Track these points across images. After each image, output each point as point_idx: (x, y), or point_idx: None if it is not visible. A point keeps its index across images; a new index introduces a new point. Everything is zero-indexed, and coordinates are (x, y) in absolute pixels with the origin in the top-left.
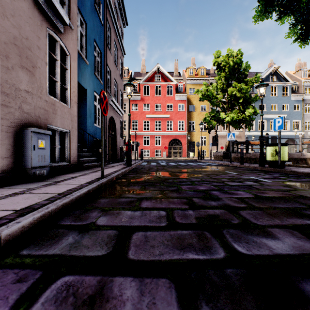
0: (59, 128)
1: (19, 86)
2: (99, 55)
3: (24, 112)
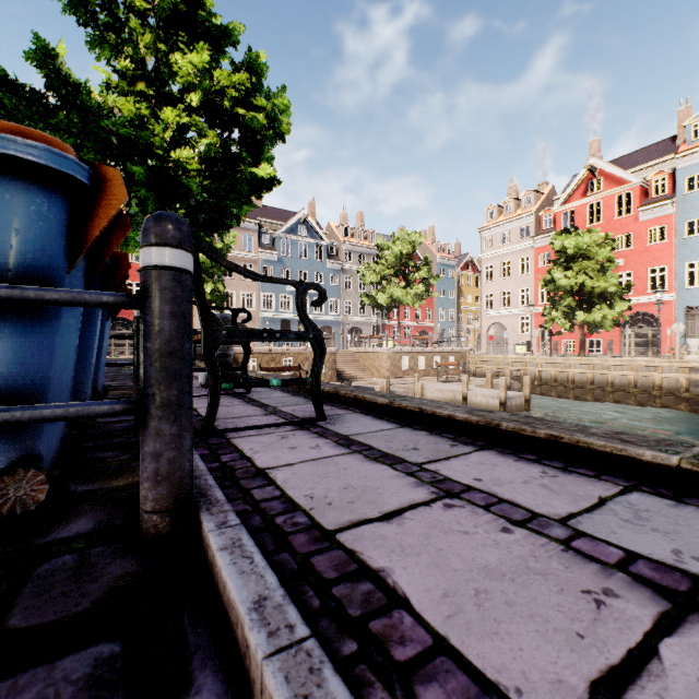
0: None
1: None
2: None
3: None
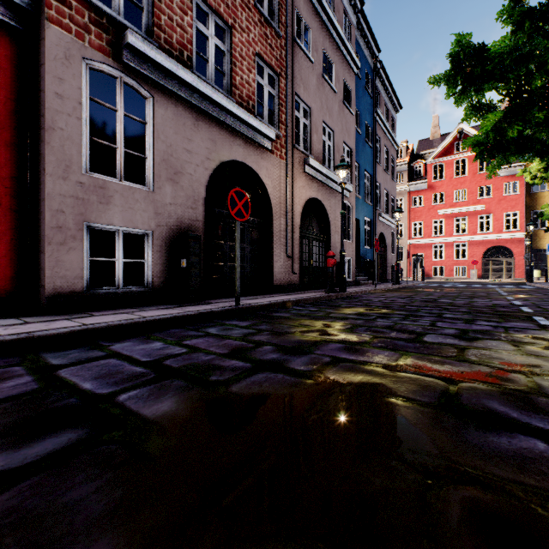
0: (347, 258)
1: (335, 241)
2: (368, 179)
3: (336, 253)
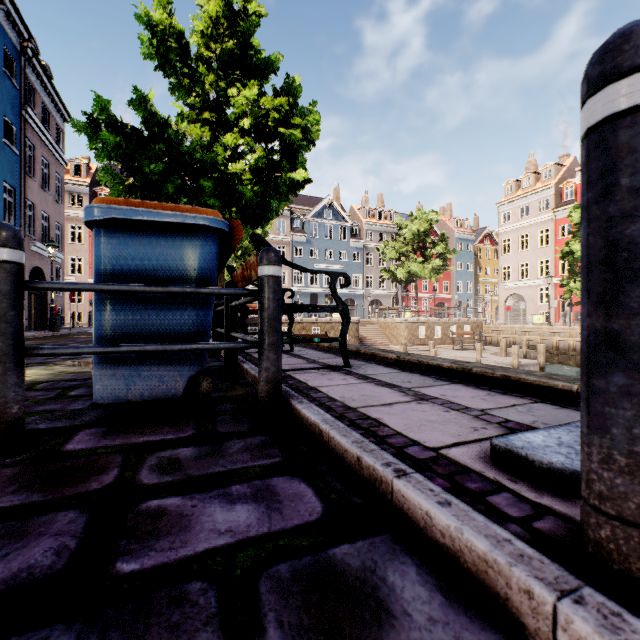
0: None
1: None
2: (12, 193)
3: None
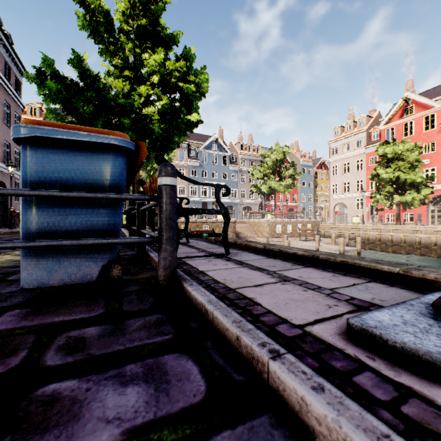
0: None
1: None
2: None
3: None
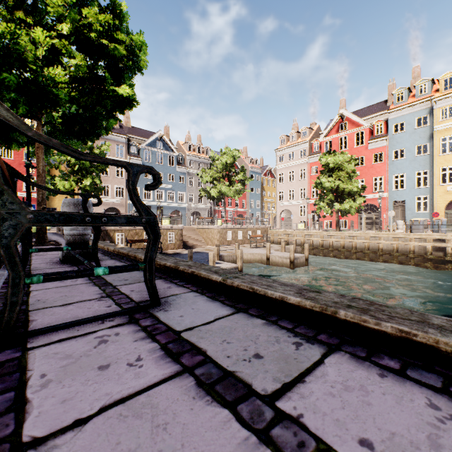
0: None
1: None
2: None
3: None
